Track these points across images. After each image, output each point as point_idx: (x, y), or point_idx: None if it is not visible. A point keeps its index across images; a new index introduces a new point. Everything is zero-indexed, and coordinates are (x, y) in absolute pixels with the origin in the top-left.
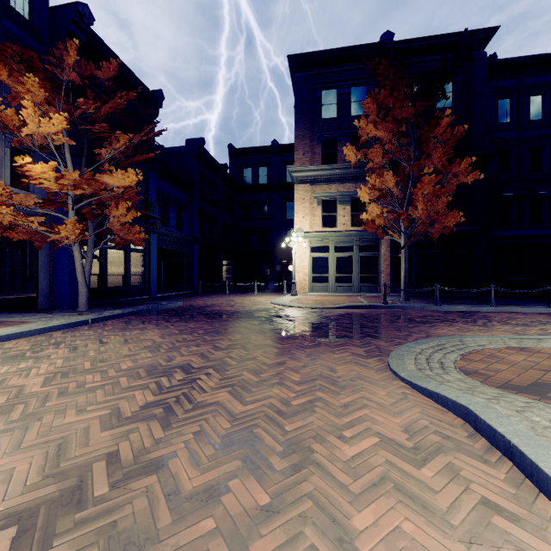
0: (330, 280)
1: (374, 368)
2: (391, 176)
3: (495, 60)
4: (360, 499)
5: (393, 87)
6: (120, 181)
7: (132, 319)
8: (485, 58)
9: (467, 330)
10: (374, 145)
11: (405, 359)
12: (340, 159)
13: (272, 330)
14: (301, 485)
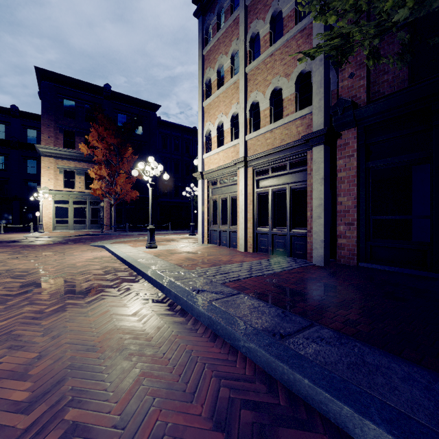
0: (70, 222)
1: (85, 245)
2: (105, 171)
3: (160, 120)
4: (75, 253)
5: (106, 127)
6: None
7: None
8: (156, 117)
9: (127, 238)
10: (98, 148)
11: (96, 243)
12: (77, 147)
13: (38, 244)
14: (64, 253)
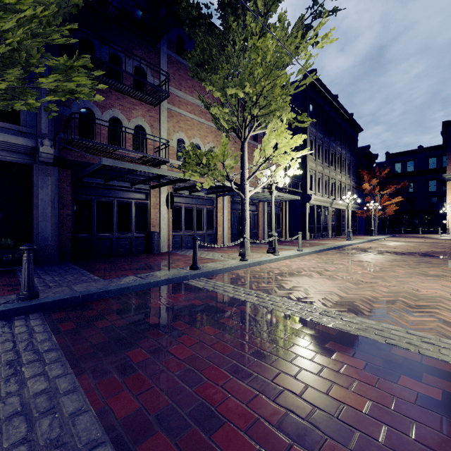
0: None
1: None
2: None
3: None
4: None
5: None
6: (396, 200)
7: (399, 237)
8: None
9: None
10: None
11: None
12: None
13: None
14: None
